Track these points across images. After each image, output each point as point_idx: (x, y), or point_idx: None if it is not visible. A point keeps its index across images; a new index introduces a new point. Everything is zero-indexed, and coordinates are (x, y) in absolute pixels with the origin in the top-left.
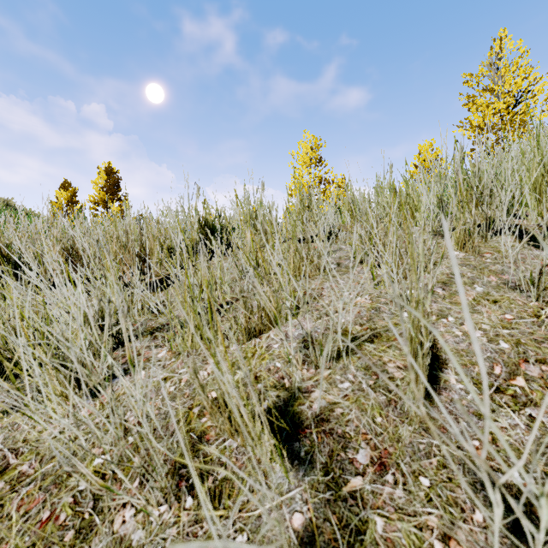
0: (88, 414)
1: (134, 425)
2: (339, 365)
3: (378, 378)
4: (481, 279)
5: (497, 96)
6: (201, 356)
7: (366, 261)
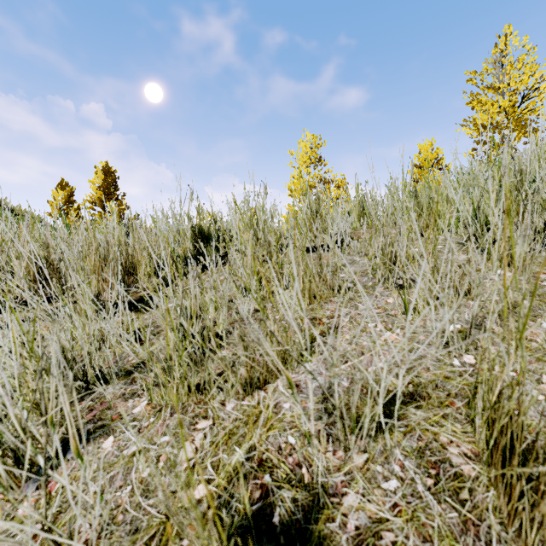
0: (26, 515)
1: (86, 544)
2: (378, 445)
3: (438, 475)
4: (545, 310)
5: (501, 94)
6: (188, 416)
7: (390, 281)
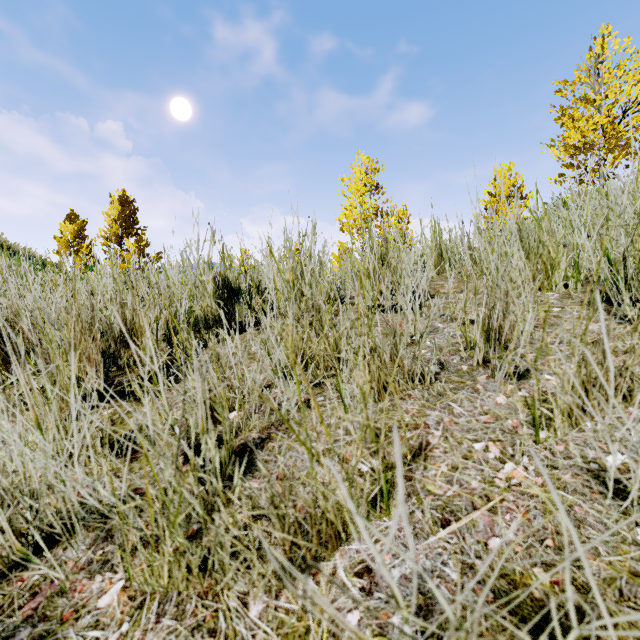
0: None
1: None
2: None
3: None
4: None
5: (597, 108)
6: (185, 626)
7: (498, 368)
